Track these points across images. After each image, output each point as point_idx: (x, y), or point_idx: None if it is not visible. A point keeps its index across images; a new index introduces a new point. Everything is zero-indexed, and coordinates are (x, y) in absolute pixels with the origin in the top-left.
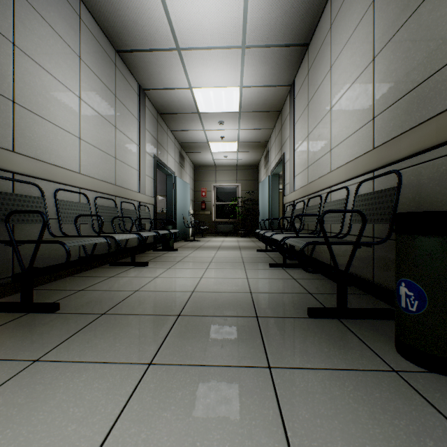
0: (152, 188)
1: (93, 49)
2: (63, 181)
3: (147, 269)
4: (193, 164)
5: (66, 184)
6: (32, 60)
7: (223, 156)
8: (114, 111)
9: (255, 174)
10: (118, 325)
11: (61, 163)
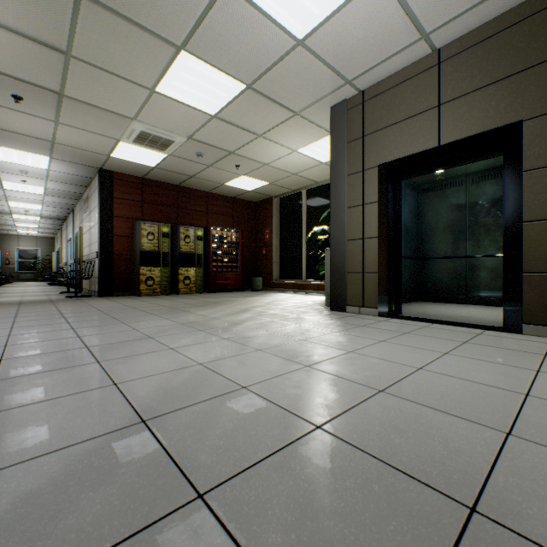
0: None
1: None
2: None
3: (6, 286)
4: None
5: None
6: None
7: (27, 234)
8: None
9: (53, 243)
10: (17, 287)
11: None
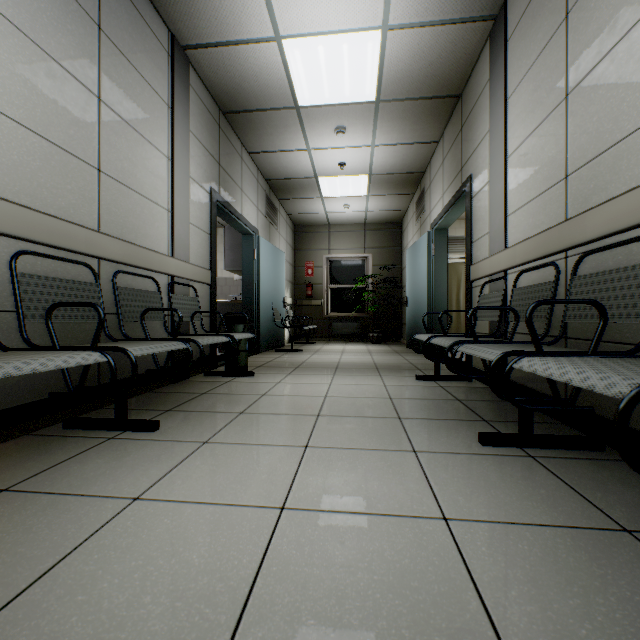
0: (207, 253)
1: None
2: None
3: (143, 445)
4: (292, 222)
5: None
6: None
7: (343, 206)
8: (94, 60)
9: (397, 237)
10: None
11: None
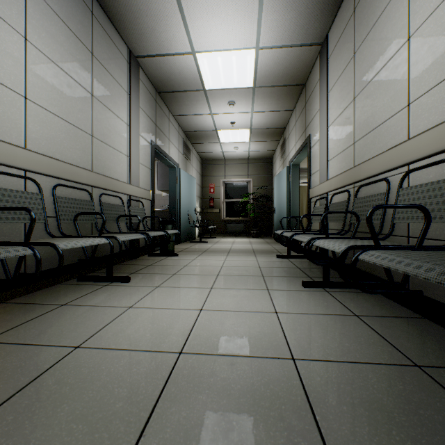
0: (149, 180)
1: None
2: None
3: (125, 288)
4: (200, 158)
5: None
6: None
7: (234, 148)
8: (89, 73)
9: (269, 168)
10: None
11: None
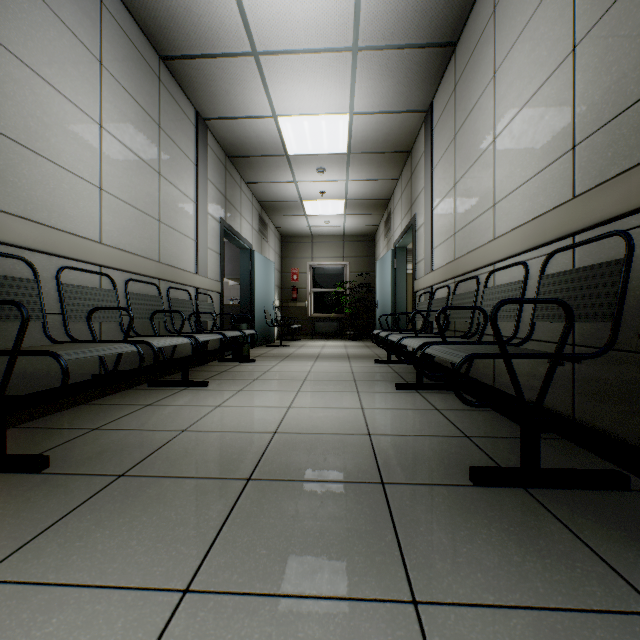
0: (218, 268)
1: (124, 51)
2: (71, 255)
3: (205, 391)
4: (279, 233)
5: (76, 260)
6: (18, 60)
7: (324, 222)
8: (157, 149)
9: (371, 247)
10: (142, 498)
11: (68, 226)
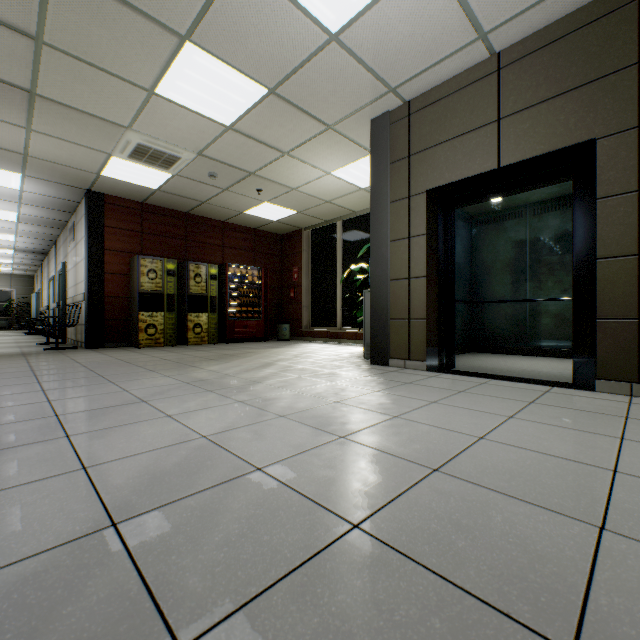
0: None
1: None
2: None
3: None
4: None
5: None
6: None
7: None
8: None
9: (32, 282)
10: None
11: None
